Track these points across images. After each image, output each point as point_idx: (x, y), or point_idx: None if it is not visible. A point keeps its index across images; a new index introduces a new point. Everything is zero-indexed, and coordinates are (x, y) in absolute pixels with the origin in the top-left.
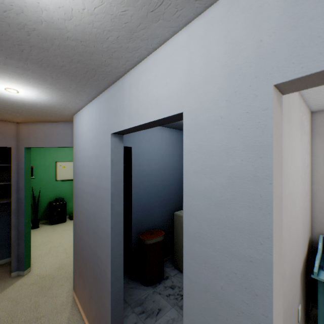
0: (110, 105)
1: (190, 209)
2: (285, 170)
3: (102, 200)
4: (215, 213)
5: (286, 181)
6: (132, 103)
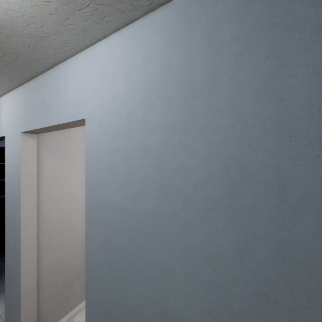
0: None
1: (7, 183)
2: None
3: None
4: (12, 182)
5: None
6: None
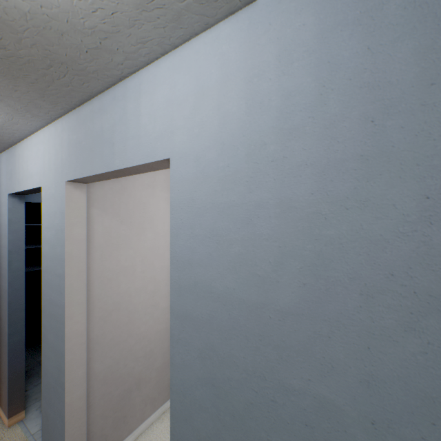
0: (8, 167)
1: (45, 253)
2: (159, 227)
3: (2, 258)
4: (52, 253)
5: (161, 235)
6: (21, 170)
